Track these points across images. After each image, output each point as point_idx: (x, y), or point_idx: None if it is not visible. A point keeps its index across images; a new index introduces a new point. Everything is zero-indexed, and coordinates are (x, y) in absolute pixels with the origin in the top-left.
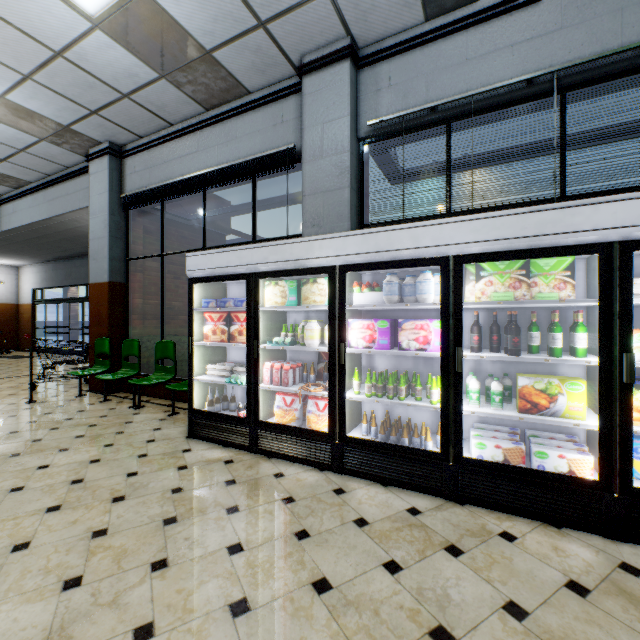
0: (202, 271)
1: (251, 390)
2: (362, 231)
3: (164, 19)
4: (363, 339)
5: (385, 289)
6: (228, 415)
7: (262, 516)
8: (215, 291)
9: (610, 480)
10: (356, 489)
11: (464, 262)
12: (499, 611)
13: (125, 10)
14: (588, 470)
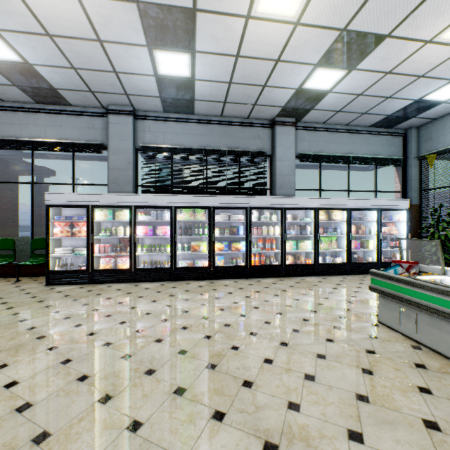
0: (57, 202)
1: (90, 257)
2: (143, 194)
3: (35, 73)
4: (143, 233)
5: (152, 215)
6: (75, 270)
7: (112, 293)
8: (57, 211)
9: (211, 265)
10: (142, 284)
11: (177, 208)
12: (184, 291)
13: (11, 63)
14: (207, 265)
